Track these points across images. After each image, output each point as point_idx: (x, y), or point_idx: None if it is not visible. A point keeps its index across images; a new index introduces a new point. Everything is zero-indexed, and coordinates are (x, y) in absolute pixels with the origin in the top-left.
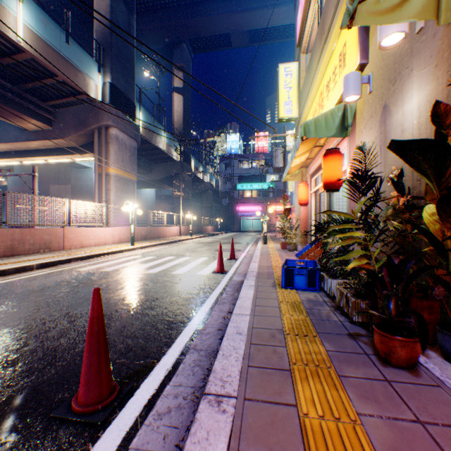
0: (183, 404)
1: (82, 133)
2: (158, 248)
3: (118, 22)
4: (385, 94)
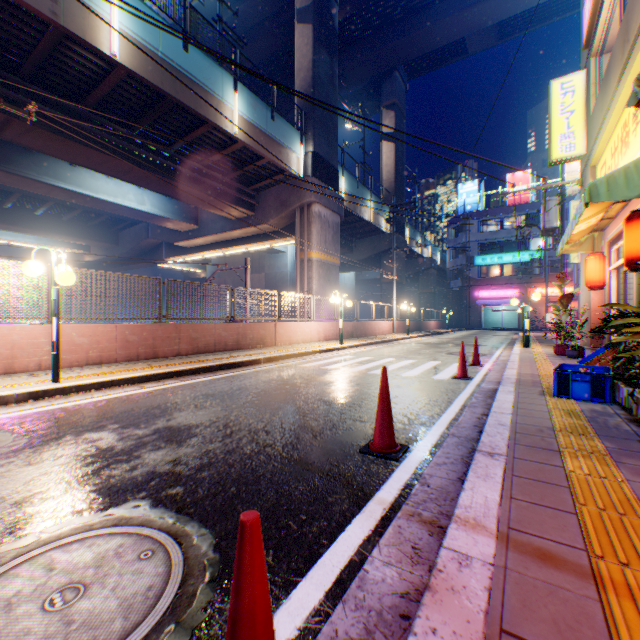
0: (455, 462)
1: (282, 215)
2: (370, 348)
3: (320, 76)
4: None
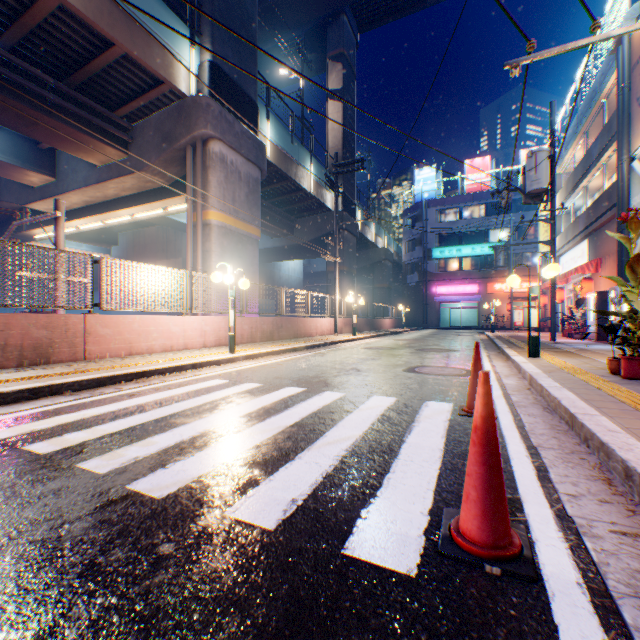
0: None
1: (167, 157)
2: (284, 358)
3: None
4: None
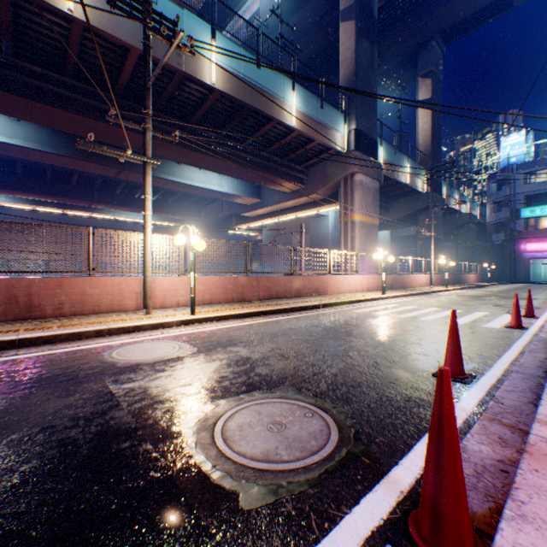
0: (523, 391)
1: (328, 186)
2: (410, 298)
3: (361, 63)
4: None
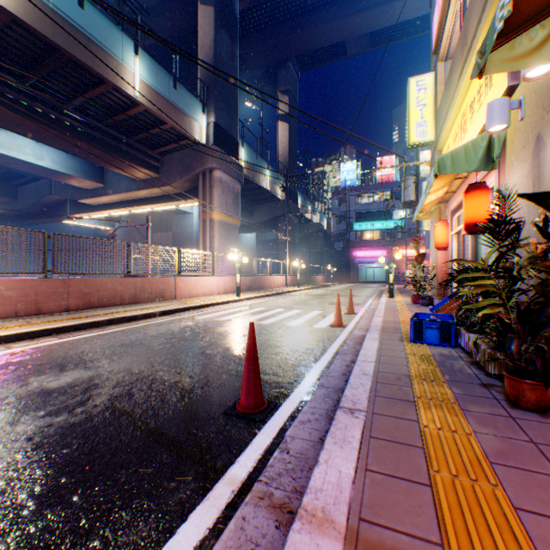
0: (320, 418)
1: (186, 178)
2: (265, 300)
3: (222, 55)
4: (538, 122)
